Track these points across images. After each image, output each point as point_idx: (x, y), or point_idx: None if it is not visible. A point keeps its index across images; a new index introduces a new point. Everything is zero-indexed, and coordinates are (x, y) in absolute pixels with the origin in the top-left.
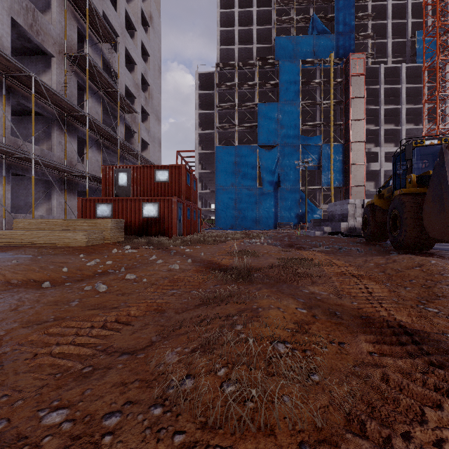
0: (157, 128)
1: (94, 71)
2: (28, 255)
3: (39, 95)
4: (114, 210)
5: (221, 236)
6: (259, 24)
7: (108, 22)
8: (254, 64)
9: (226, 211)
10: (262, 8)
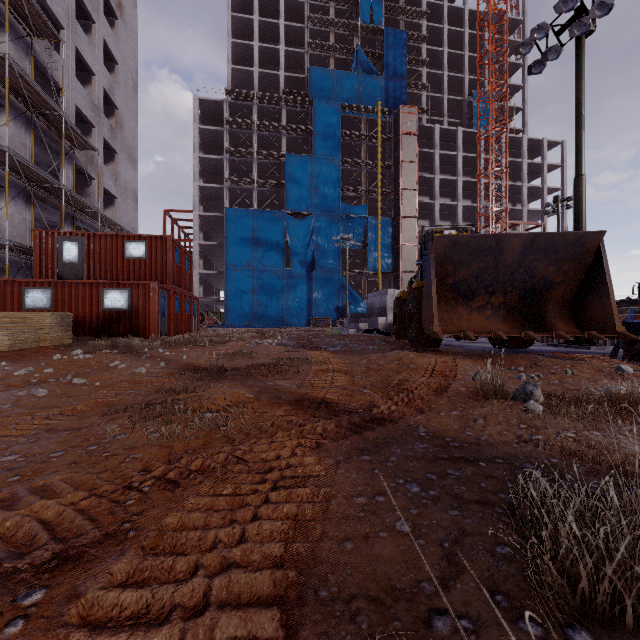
0: (131, 175)
1: (19, 82)
2: None
3: None
4: (55, 298)
5: (225, 335)
6: (289, 44)
7: (44, 5)
8: (280, 98)
9: (240, 301)
10: (292, 23)
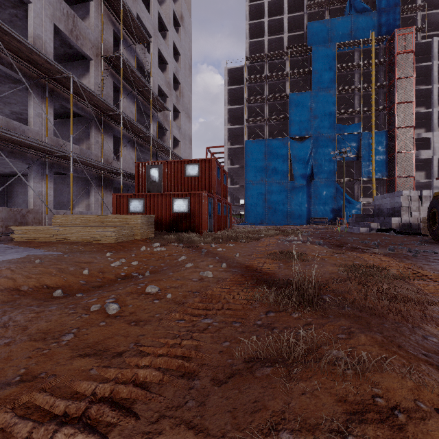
0: (188, 126)
1: (128, 71)
2: (58, 252)
3: (78, 96)
4: (145, 205)
5: (253, 232)
6: (290, 12)
7: (141, 24)
8: (285, 53)
9: (255, 206)
10: None
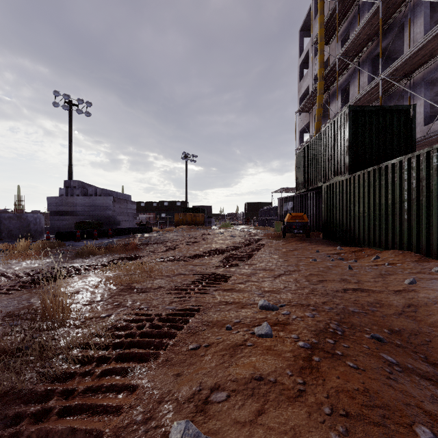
0: None
1: None
2: None
3: None
4: None
5: None
6: None
7: None
8: None
9: None
10: None
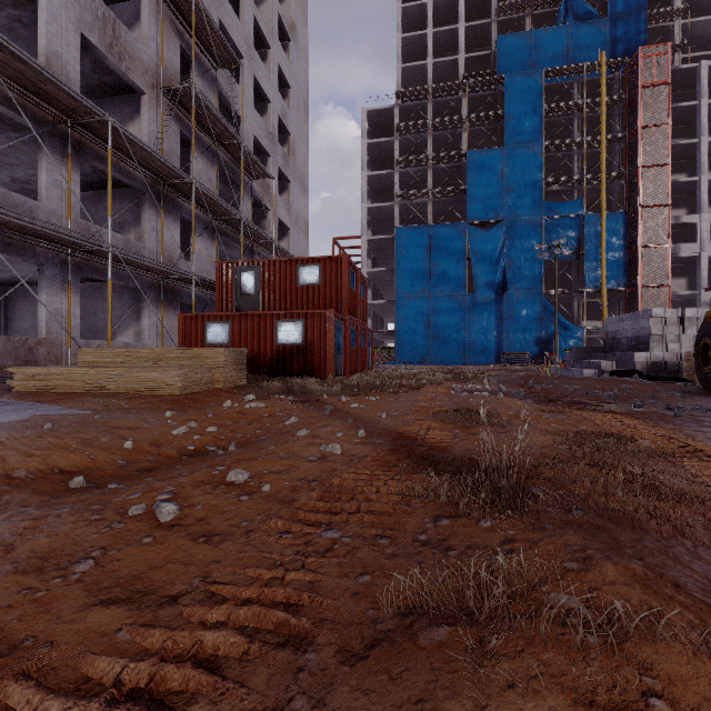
0: (302, 203)
1: (204, 113)
2: (85, 411)
3: (122, 153)
4: (232, 332)
5: (408, 376)
6: (469, 20)
7: (227, 37)
8: (460, 86)
9: (412, 334)
10: None
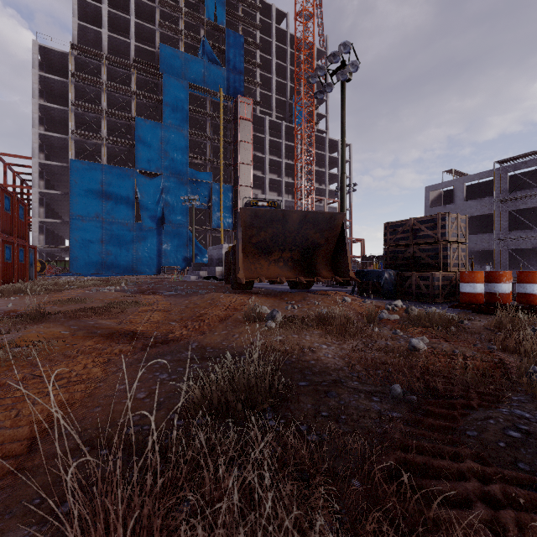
0: None
1: None
2: None
3: None
4: None
5: (66, 284)
6: (140, 17)
7: None
8: (130, 65)
9: (87, 250)
10: None
